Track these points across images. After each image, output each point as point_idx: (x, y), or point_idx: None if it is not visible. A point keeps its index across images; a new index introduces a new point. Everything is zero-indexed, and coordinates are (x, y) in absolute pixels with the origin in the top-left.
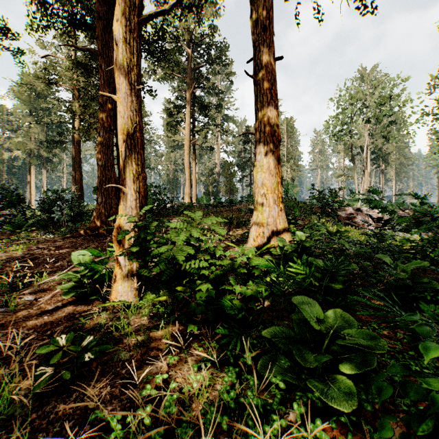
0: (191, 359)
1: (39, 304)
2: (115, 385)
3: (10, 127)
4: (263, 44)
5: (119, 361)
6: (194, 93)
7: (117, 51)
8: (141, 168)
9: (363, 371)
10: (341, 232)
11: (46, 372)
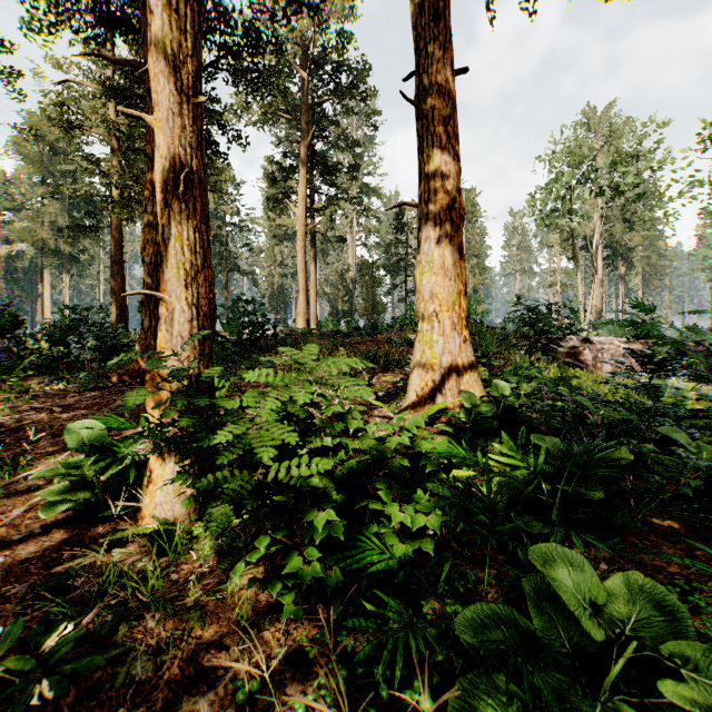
0: (292, 675)
1: None
2: None
3: (9, 203)
4: (433, 45)
5: (129, 682)
6: (313, 147)
7: (153, 27)
8: (202, 259)
9: None
10: (568, 379)
11: None
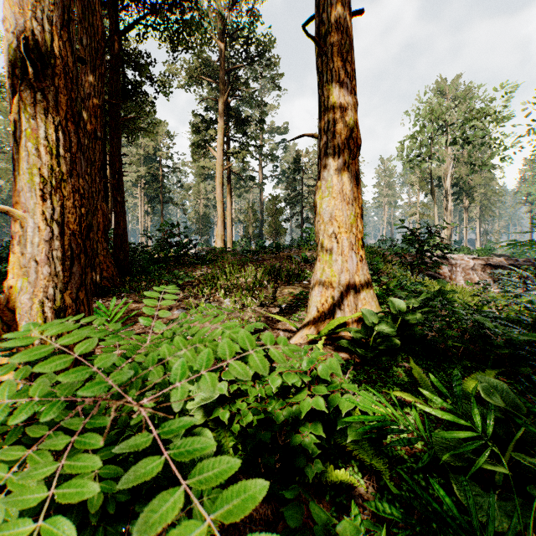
0: None
1: None
2: None
3: None
4: None
5: None
6: (229, 104)
7: None
8: (70, 165)
9: None
10: (445, 292)
11: None
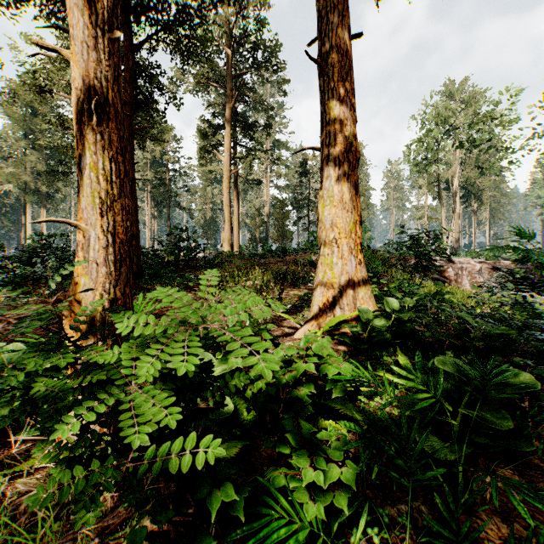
0: None
1: None
2: None
3: None
4: (333, 13)
5: None
6: (236, 109)
7: None
8: (119, 188)
9: None
10: (442, 294)
11: None
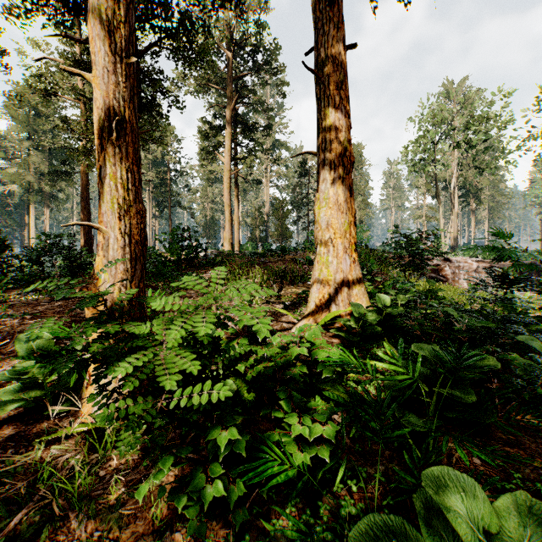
0: None
1: None
2: None
3: (3, 154)
4: (329, 26)
5: None
6: (236, 111)
7: None
8: (134, 195)
9: None
10: (435, 291)
11: None
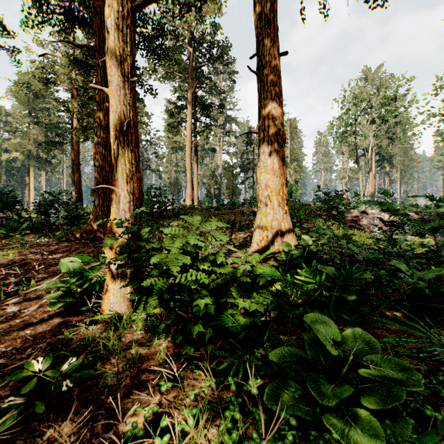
0: (188, 383)
1: (23, 316)
2: (98, 419)
3: (8, 128)
4: (267, 39)
5: (105, 386)
6: (196, 93)
7: (109, 40)
8: (135, 167)
9: (390, 406)
10: (348, 235)
11: (16, 404)
